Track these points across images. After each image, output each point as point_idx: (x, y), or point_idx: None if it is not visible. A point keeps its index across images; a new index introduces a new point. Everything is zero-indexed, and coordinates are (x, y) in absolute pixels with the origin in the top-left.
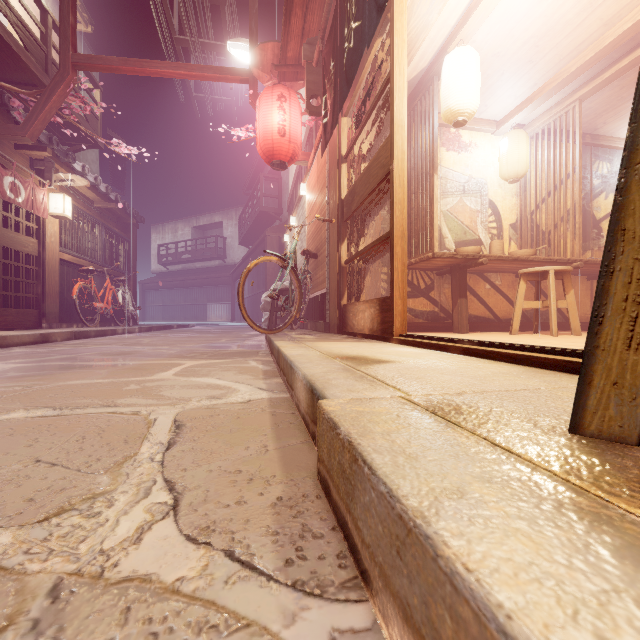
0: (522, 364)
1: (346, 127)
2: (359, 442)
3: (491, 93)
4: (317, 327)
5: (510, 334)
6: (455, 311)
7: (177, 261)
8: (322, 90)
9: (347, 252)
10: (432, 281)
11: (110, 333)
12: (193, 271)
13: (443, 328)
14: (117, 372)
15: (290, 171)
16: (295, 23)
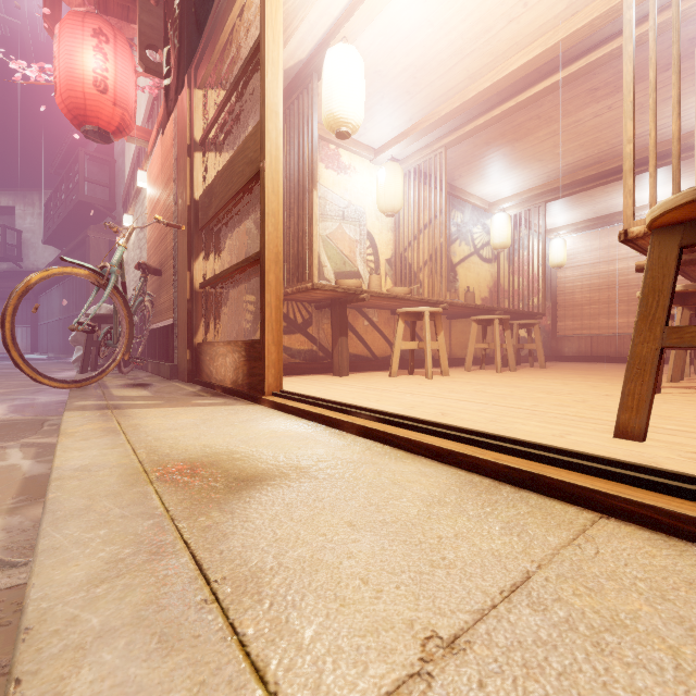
0: (445, 462)
1: (201, 104)
2: None
3: (371, 116)
4: (160, 371)
5: (390, 376)
6: (336, 351)
7: None
8: (163, 37)
9: (203, 272)
10: (310, 315)
11: None
12: None
13: (322, 369)
14: None
15: (127, 154)
16: None
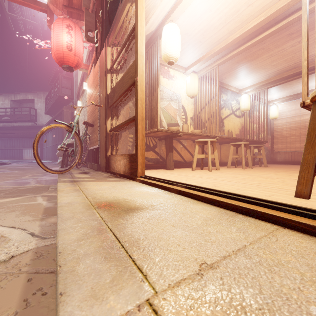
0: (214, 205)
1: (110, 53)
2: None
3: (183, 53)
4: (93, 167)
5: (192, 170)
6: (167, 159)
7: None
8: (95, 26)
9: (111, 125)
10: (156, 143)
11: None
12: (12, 128)
13: (161, 167)
14: None
15: (78, 75)
16: None
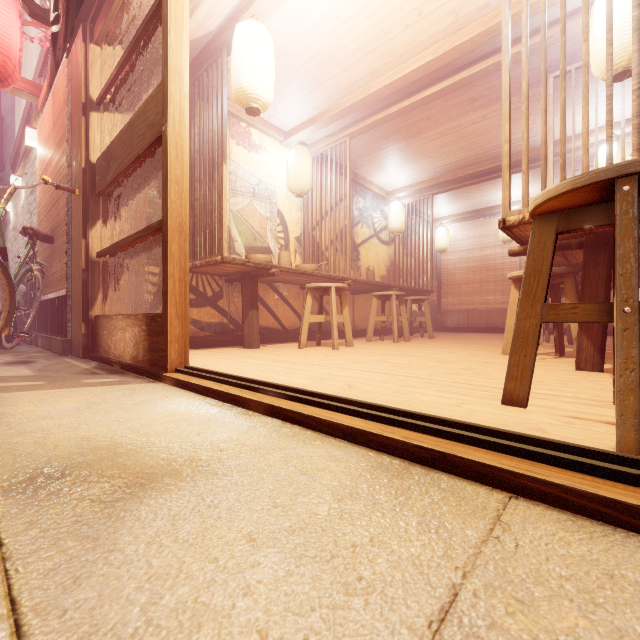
0: (355, 441)
1: (99, 61)
2: None
3: (281, 99)
4: (52, 346)
5: (299, 348)
6: (246, 324)
7: None
8: None
9: (101, 241)
10: (221, 288)
11: None
12: None
13: (233, 342)
14: None
15: (17, 111)
16: None
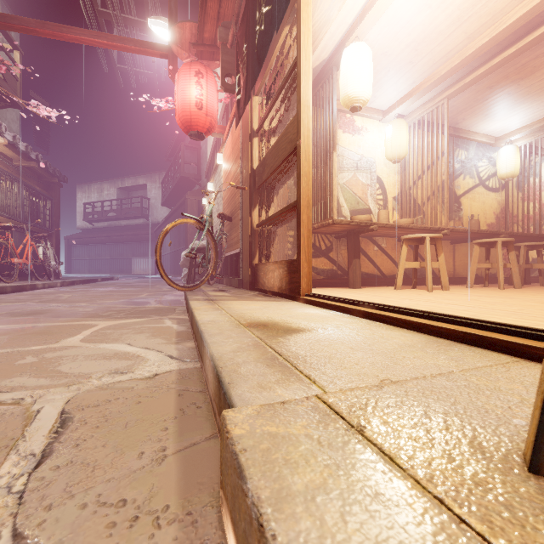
0: (421, 331)
1: (258, 105)
2: (273, 530)
3: (379, 86)
4: (232, 283)
5: (395, 289)
6: (350, 270)
7: (103, 219)
8: (236, 69)
9: (258, 217)
10: (331, 243)
11: (29, 288)
12: (118, 228)
13: (340, 284)
14: (18, 339)
15: (208, 142)
16: (211, 6)
